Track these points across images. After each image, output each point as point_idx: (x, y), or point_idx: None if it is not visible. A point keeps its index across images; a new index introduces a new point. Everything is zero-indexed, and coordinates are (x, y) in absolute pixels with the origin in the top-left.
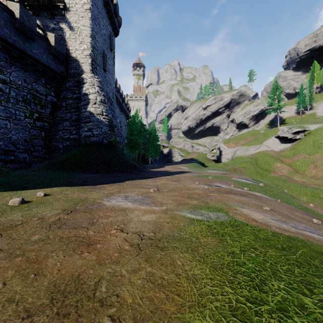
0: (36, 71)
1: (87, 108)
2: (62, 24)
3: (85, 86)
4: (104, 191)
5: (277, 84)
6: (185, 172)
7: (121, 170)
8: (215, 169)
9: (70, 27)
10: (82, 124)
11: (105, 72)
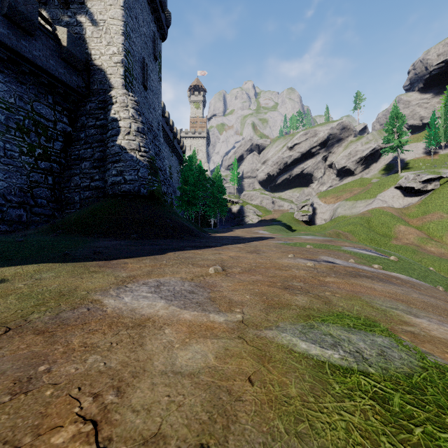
0: (39, 85)
1: (116, 141)
2: (81, 17)
3: (114, 107)
4: (121, 272)
5: (397, 111)
6: (266, 238)
7: (166, 234)
8: (309, 234)
9: (93, 21)
10: (108, 165)
11: (146, 90)
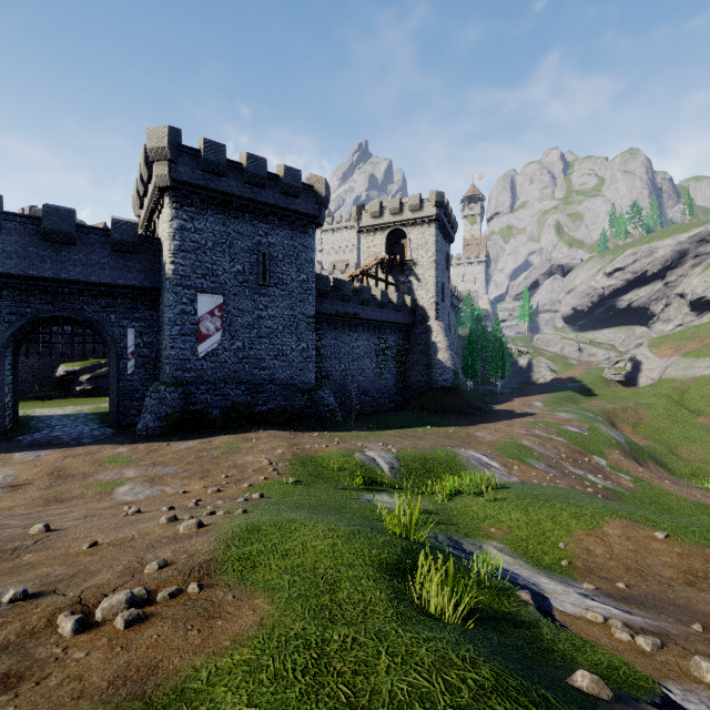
0: (399, 331)
1: (436, 356)
2: (411, 278)
3: (433, 334)
4: (472, 430)
5: None
6: (528, 415)
7: (468, 412)
8: (584, 408)
9: (418, 279)
10: (432, 369)
11: (443, 302)
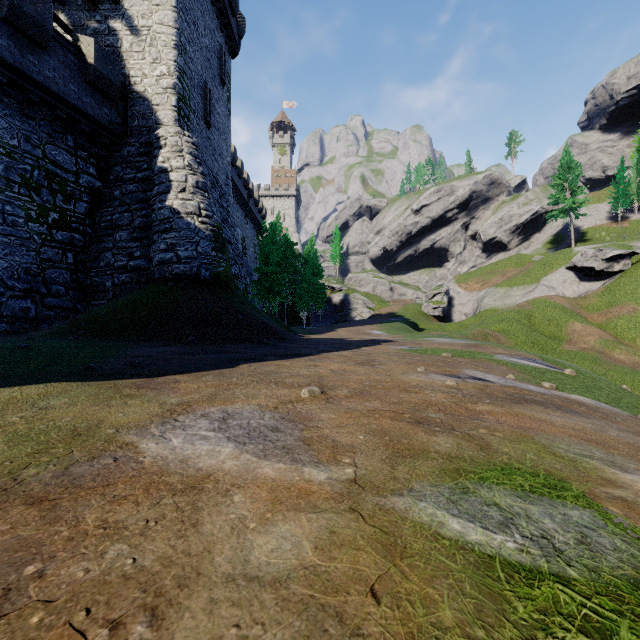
0: (54, 120)
1: (165, 201)
2: (115, 22)
3: (162, 152)
4: (169, 397)
5: (570, 158)
6: (382, 341)
7: (238, 337)
8: (445, 335)
9: (132, 27)
10: (154, 235)
11: (208, 128)
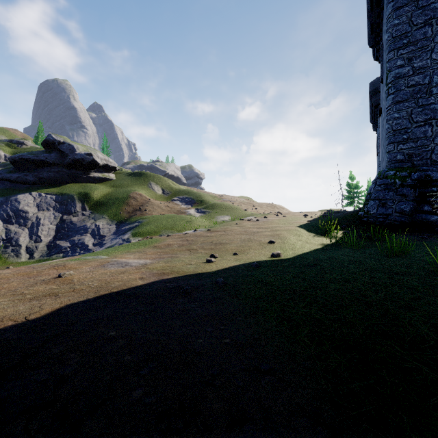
0: None
1: None
2: None
3: None
4: (145, 270)
5: None
6: None
7: None
8: None
9: None
10: None
11: None
